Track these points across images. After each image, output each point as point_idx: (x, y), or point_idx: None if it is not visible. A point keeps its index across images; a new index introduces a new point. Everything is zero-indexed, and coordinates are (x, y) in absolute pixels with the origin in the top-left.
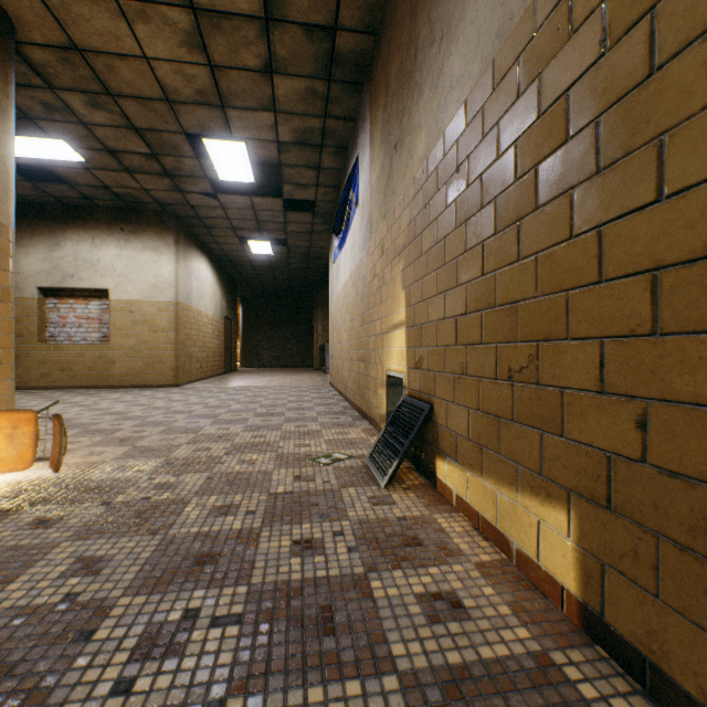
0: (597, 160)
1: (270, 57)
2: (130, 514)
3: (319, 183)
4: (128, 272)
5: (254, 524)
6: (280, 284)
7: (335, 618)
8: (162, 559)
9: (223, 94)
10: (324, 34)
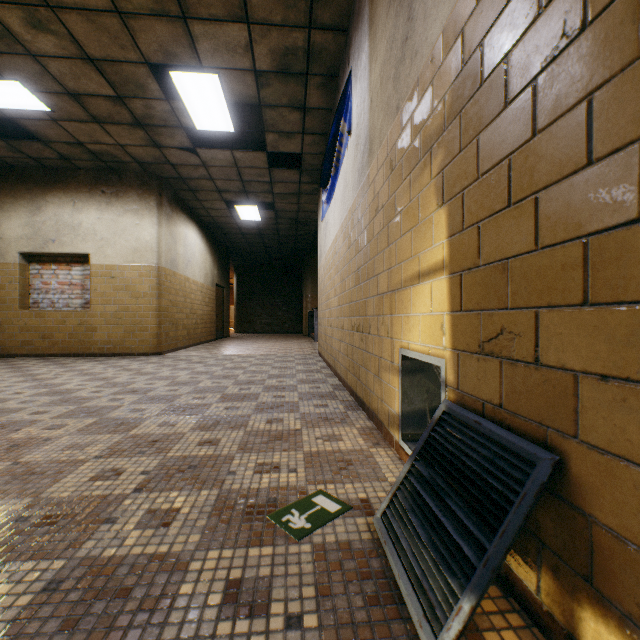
0: None
1: None
2: None
3: (305, 130)
4: (109, 236)
5: None
6: (270, 253)
7: None
8: None
9: None
10: None
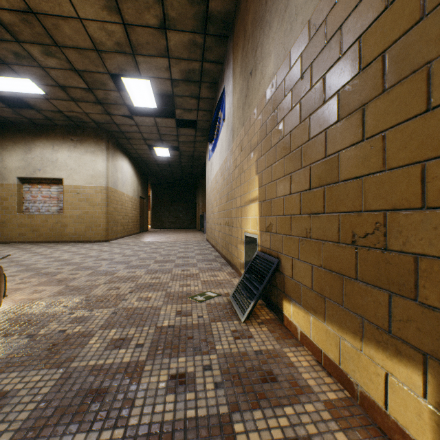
0: None
1: (164, 17)
2: (46, 346)
3: (199, 108)
4: (76, 167)
5: (140, 357)
6: (175, 176)
7: None
8: (58, 395)
9: (133, 45)
10: None
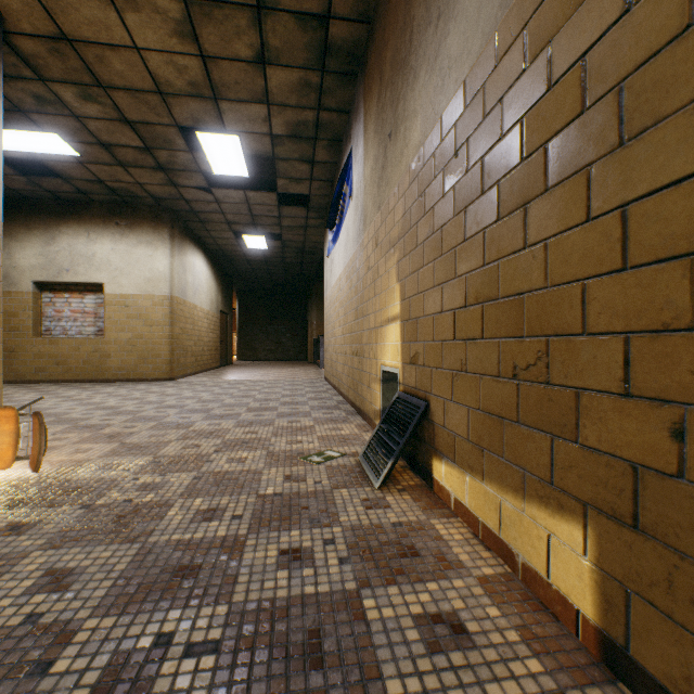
0: (620, 131)
1: (262, 48)
2: (110, 518)
3: (313, 177)
4: (123, 266)
5: (240, 530)
6: (275, 278)
7: (323, 645)
8: (138, 572)
9: (216, 86)
10: (317, 23)
